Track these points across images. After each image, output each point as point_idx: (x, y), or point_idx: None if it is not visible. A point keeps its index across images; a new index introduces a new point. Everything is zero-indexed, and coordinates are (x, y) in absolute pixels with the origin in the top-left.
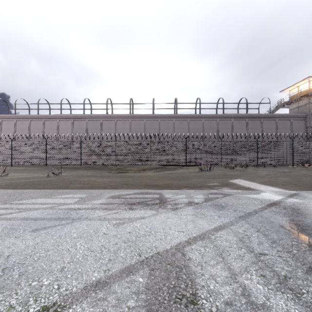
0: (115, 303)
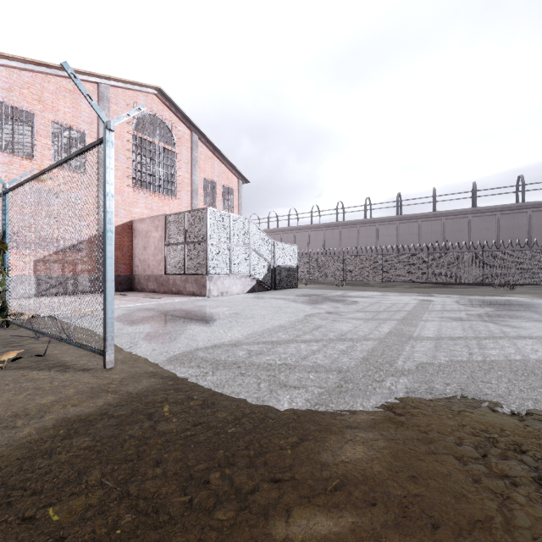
0: (413, 300)
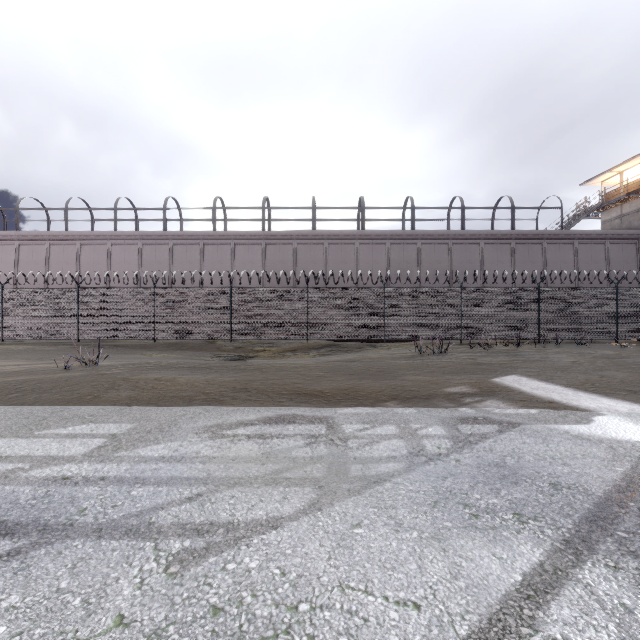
0: None
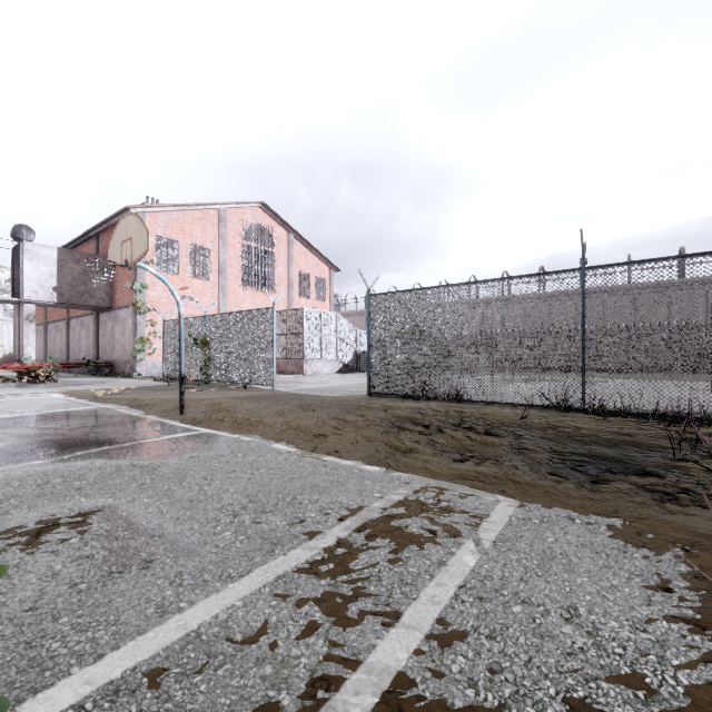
0: None
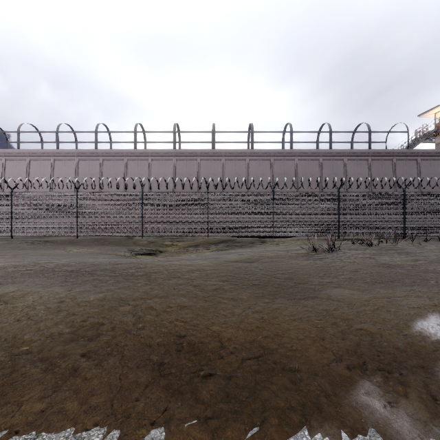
0: None
